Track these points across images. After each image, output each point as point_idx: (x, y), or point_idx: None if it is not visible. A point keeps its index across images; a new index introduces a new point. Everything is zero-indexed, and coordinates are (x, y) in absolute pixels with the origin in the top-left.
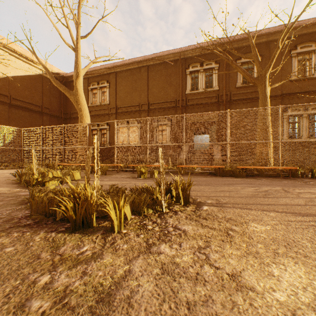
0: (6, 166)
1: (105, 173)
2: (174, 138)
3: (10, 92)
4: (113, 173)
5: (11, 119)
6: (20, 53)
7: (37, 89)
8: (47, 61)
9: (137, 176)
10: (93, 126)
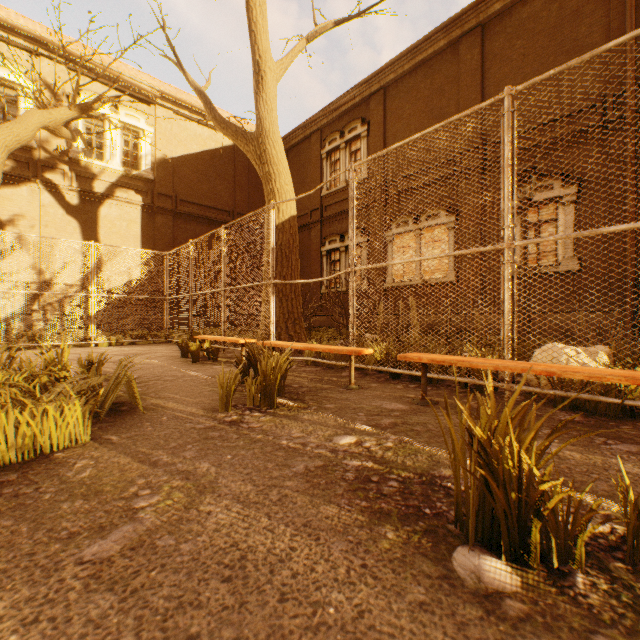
0: (134, 338)
1: (272, 395)
2: (591, 243)
3: (176, 189)
4: (328, 390)
5: (177, 243)
6: (190, 105)
7: (225, 177)
8: (208, 82)
9: (444, 453)
10: (331, 241)
